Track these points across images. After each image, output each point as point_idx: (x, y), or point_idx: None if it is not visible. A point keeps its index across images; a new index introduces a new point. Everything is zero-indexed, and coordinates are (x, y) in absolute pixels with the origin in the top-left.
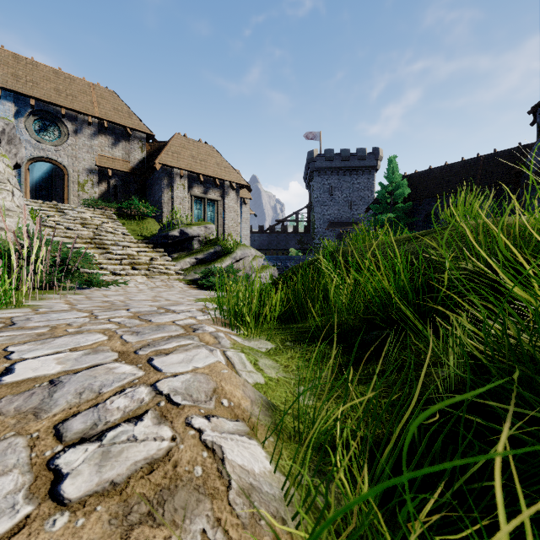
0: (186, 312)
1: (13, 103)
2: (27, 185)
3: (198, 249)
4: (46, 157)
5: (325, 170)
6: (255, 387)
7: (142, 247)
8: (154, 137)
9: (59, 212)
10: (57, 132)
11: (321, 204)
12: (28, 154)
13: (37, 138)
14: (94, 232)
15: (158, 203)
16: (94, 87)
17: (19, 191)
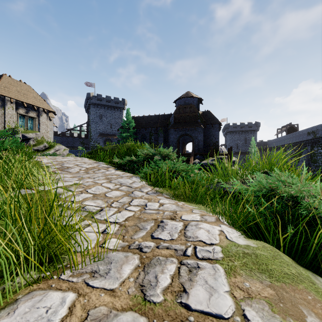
0: None
1: None
2: None
3: (33, 144)
4: None
5: (97, 105)
6: None
7: None
8: None
9: None
10: None
11: (95, 123)
12: None
13: None
14: None
15: None
16: None
17: None
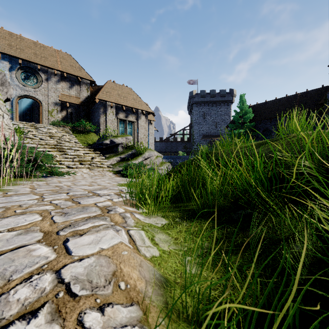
0: (106, 195)
1: (8, 62)
2: (17, 112)
3: (121, 151)
4: (29, 95)
5: (200, 103)
6: (151, 260)
7: (86, 150)
8: (95, 83)
9: (36, 129)
10: (35, 79)
11: (197, 124)
12: (17, 93)
13: (23, 84)
14: (57, 141)
15: (97, 123)
16: (58, 52)
17: (8, 115)
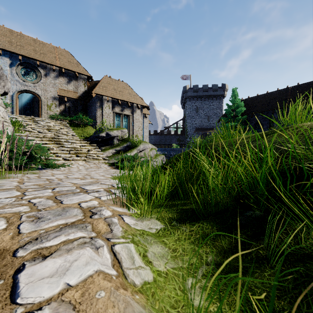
0: (94, 192)
1: (9, 58)
2: (17, 106)
3: (117, 144)
4: (28, 90)
5: (193, 97)
6: (142, 290)
7: (83, 143)
8: (92, 78)
9: (34, 122)
10: (35, 75)
11: (190, 117)
12: (17, 88)
13: (23, 79)
14: (55, 134)
15: (94, 117)
16: (57, 49)
17: (4, 108)
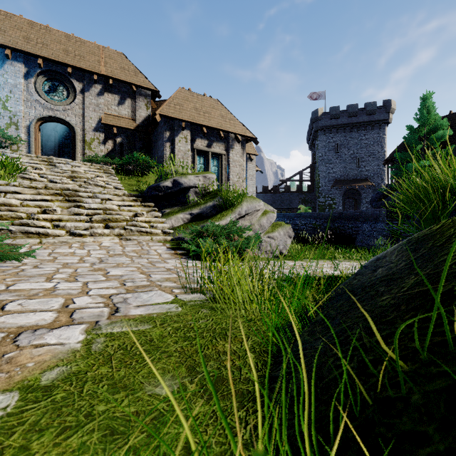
0: None
1: (23, 64)
2: (37, 144)
3: (194, 202)
4: (54, 116)
5: (330, 128)
6: None
7: (128, 201)
8: (159, 94)
9: (51, 165)
10: (66, 92)
11: (325, 162)
12: (37, 114)
13: (46, 98)
14: (82, 185)
15: (160, 159)
16: (104, 49)
17: None
